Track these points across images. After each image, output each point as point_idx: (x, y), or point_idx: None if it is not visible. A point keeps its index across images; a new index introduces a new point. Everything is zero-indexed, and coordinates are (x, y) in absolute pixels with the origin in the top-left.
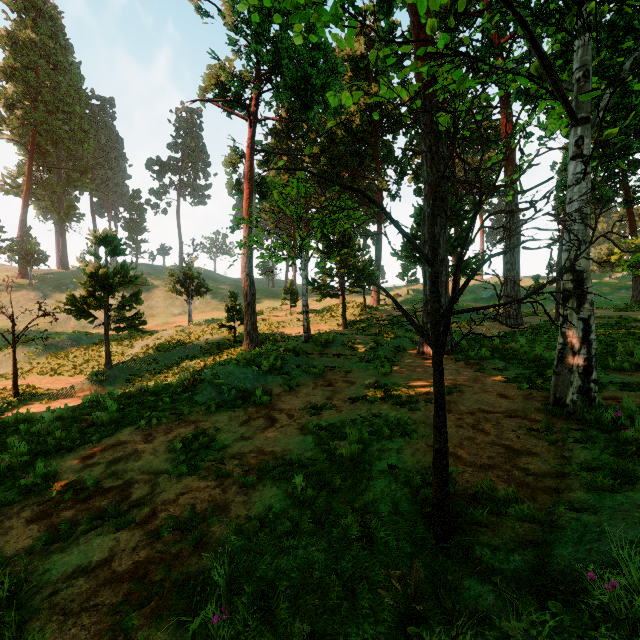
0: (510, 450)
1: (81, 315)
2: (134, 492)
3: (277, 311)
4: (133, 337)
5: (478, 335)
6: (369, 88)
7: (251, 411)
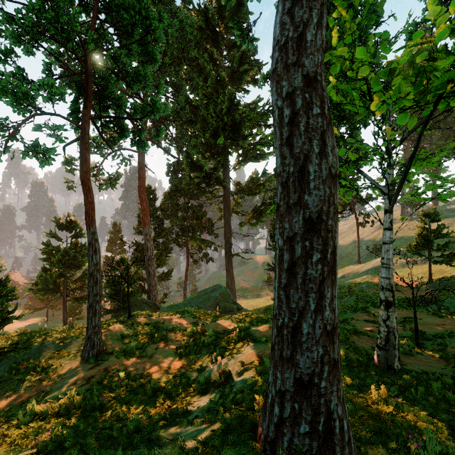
0: None
1: (414, 253)
2: None
3: None
4: None
5: None
6: None
7: (442, 319)
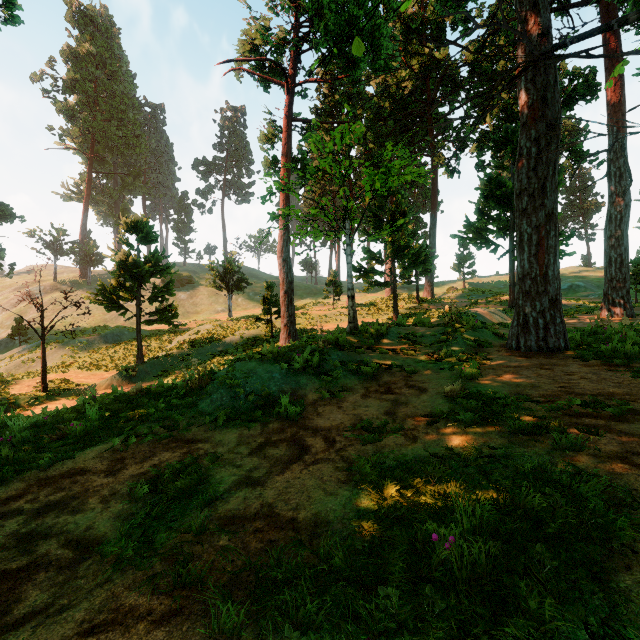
0: None
1: (112, 306)
2: (25, 596)
3: (319, 306)
4: (173, 332)
5: (581, 328)
6: (423, 48)
7: (271, 428)
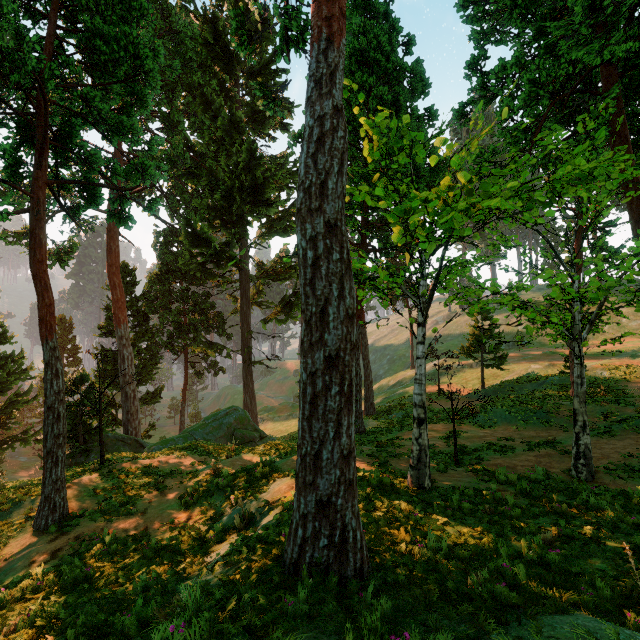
0: (513, 467)
1: (468, 356)
2: (429, 438)
3: None
4: (515, 365)
5: None
6: None
7: (485, 431)
